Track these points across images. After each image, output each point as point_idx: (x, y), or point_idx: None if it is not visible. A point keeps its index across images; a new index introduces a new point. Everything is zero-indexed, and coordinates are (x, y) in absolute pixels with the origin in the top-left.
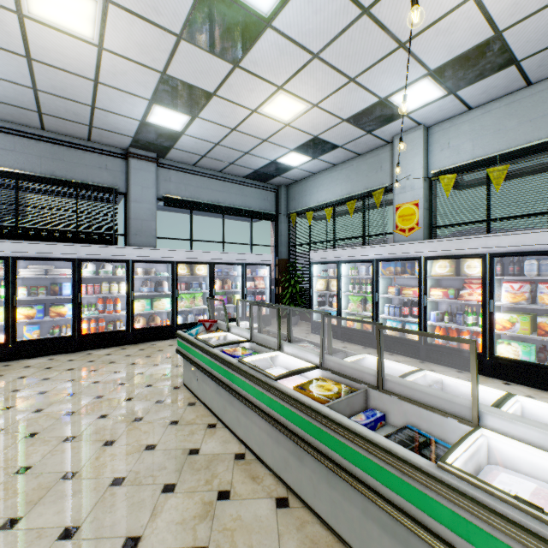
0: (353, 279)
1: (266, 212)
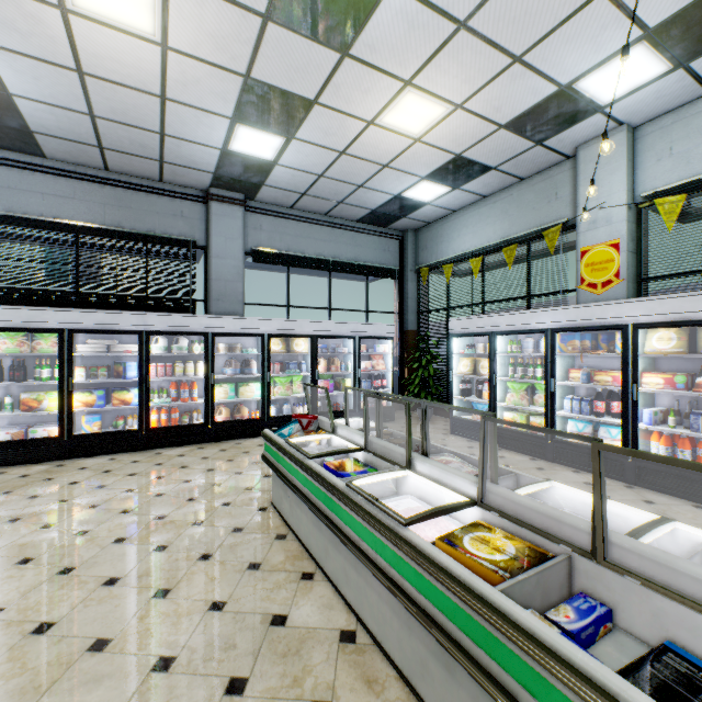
0: (513, 358)
1: (387, 267)
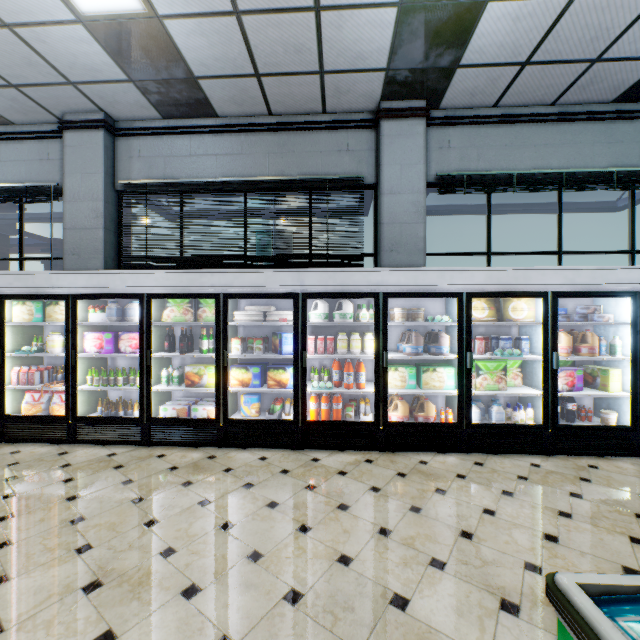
0: None
1: None
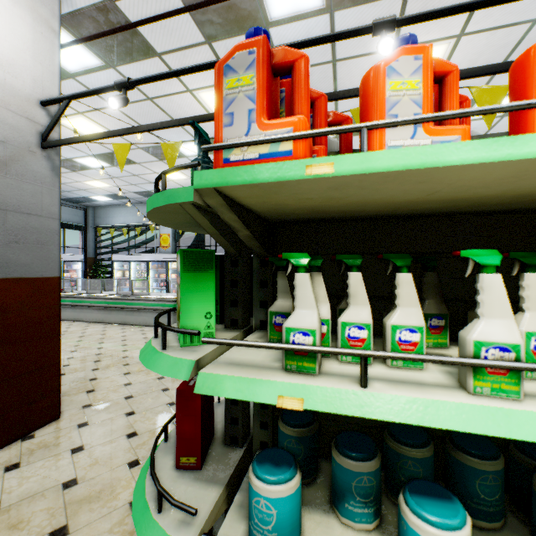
0: (139, 270)
1: (77, 225)
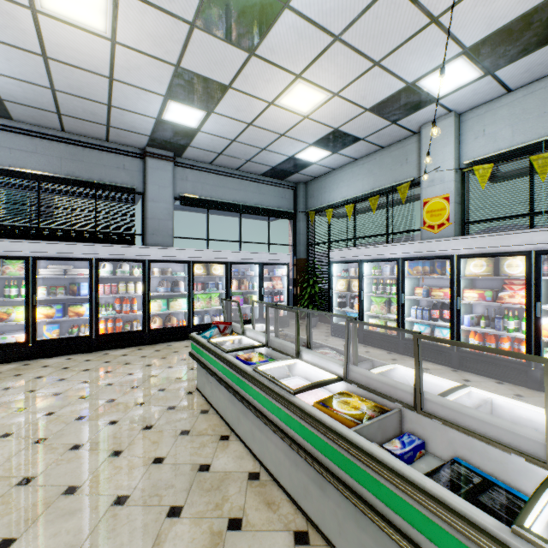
0: (376, 279)
1: (284, 210)
